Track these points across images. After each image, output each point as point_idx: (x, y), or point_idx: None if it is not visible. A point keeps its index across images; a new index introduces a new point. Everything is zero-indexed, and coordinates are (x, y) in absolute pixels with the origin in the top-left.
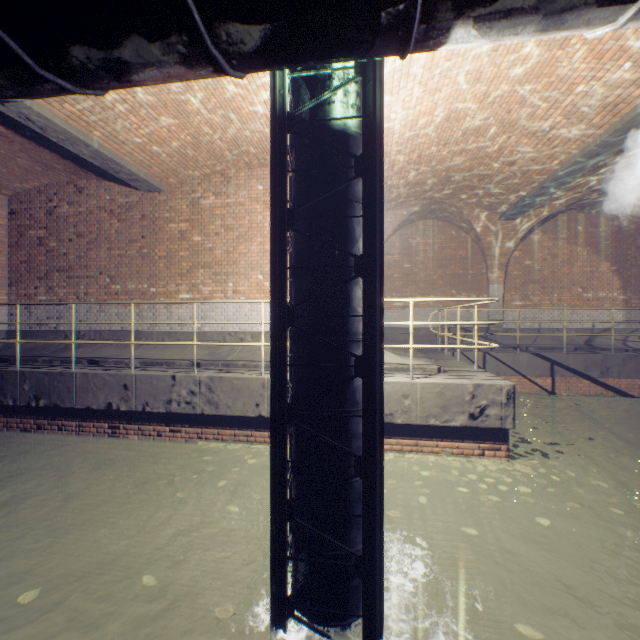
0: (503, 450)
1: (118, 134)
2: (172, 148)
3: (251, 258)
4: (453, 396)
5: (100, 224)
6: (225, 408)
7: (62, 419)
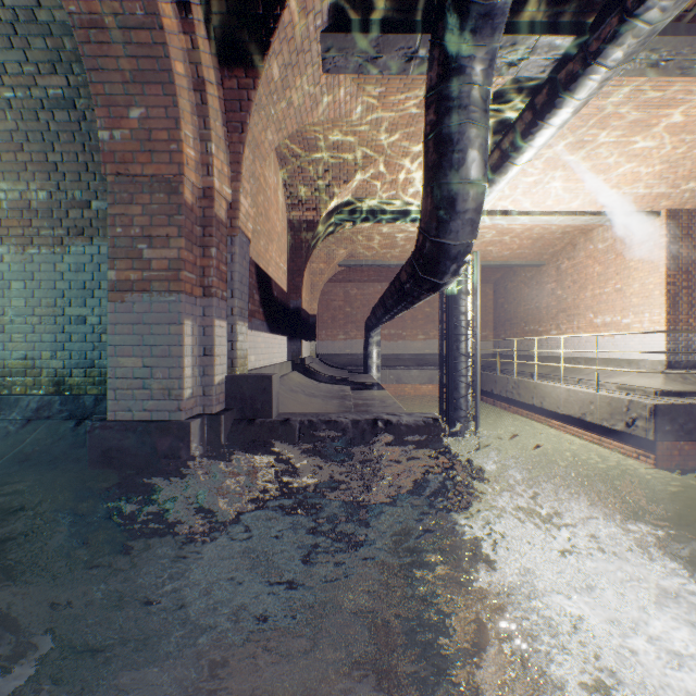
0: (651, 458)
1: (496, 255)
2: (526, 247)
3: (585, 302)
4: (615, 407)
5: (520, 291)
6: (522, 397)
7: (482, 395)
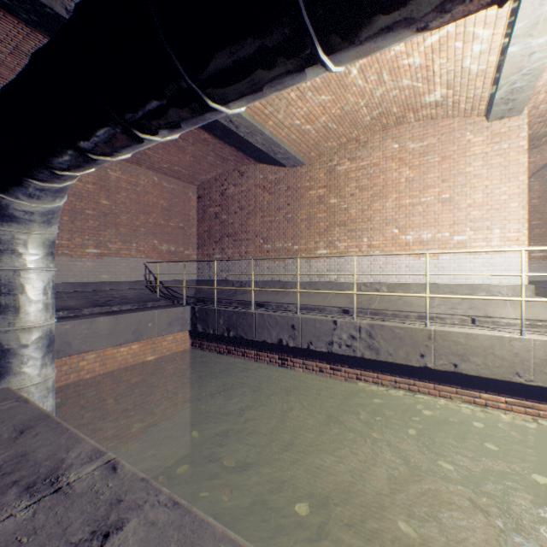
0: None
1: (284, 120)
2: (321, 124)
3: (385, 214)
4: None
5: (255, 198)
6: (385, 355)
7: (244, 348)
